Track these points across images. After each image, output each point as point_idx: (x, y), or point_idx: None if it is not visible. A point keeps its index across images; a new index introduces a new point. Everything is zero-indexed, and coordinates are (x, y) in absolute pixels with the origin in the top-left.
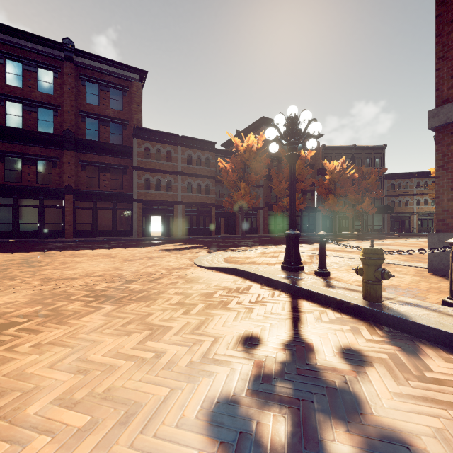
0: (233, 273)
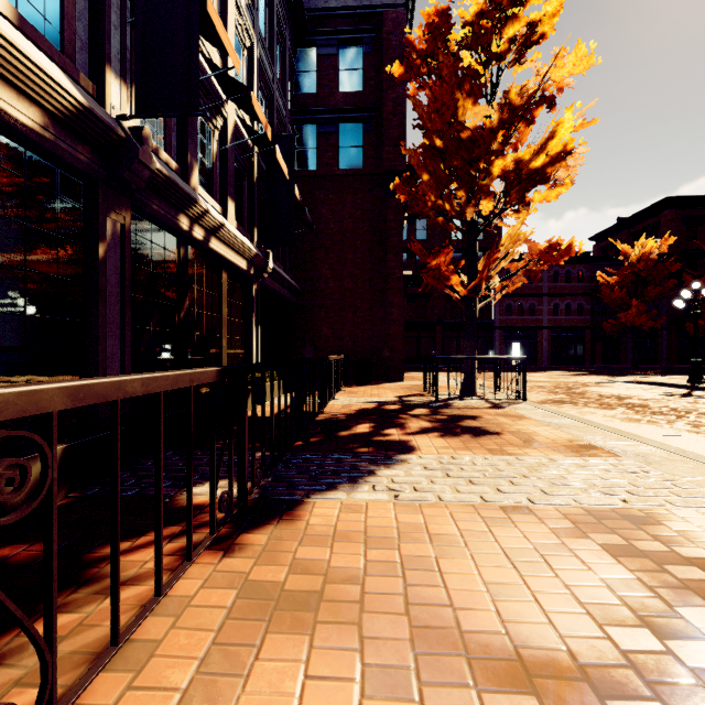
0: (648, 384)
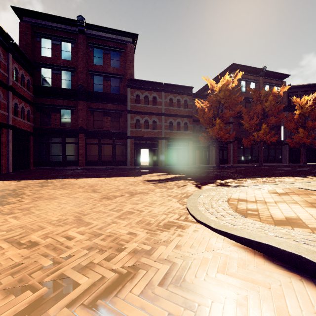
0: (300, 268)
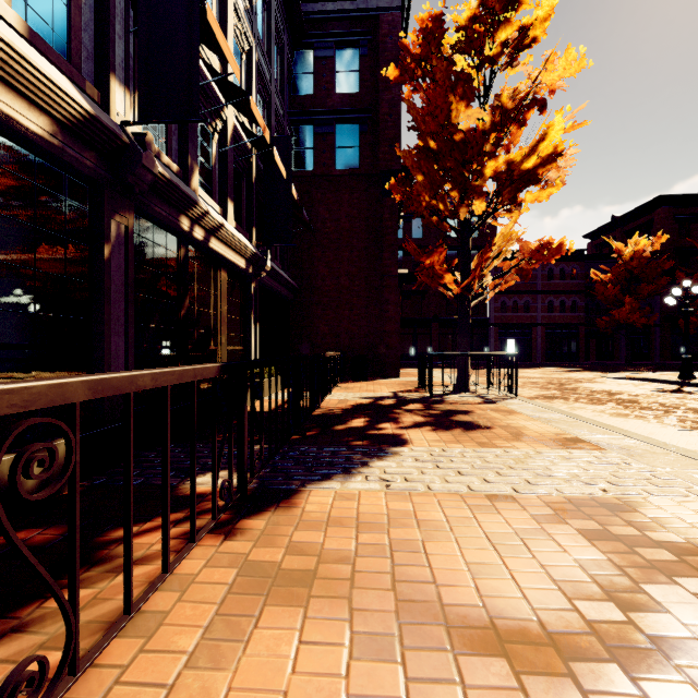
0: (639, 380)
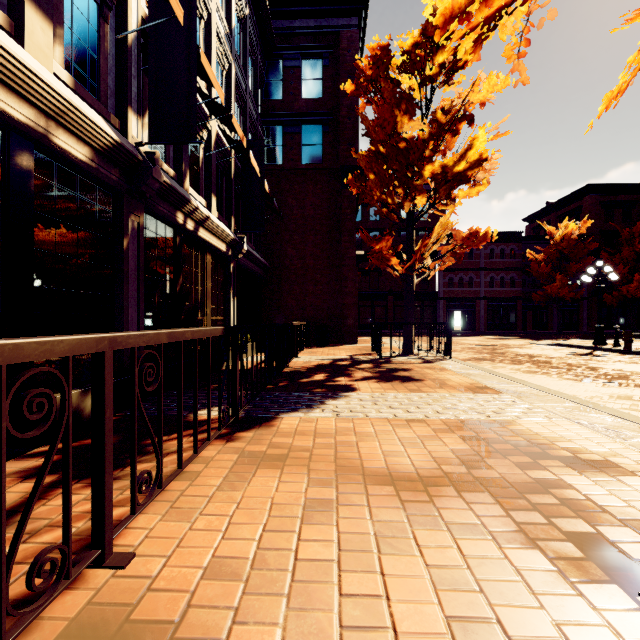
0: (561, 346)
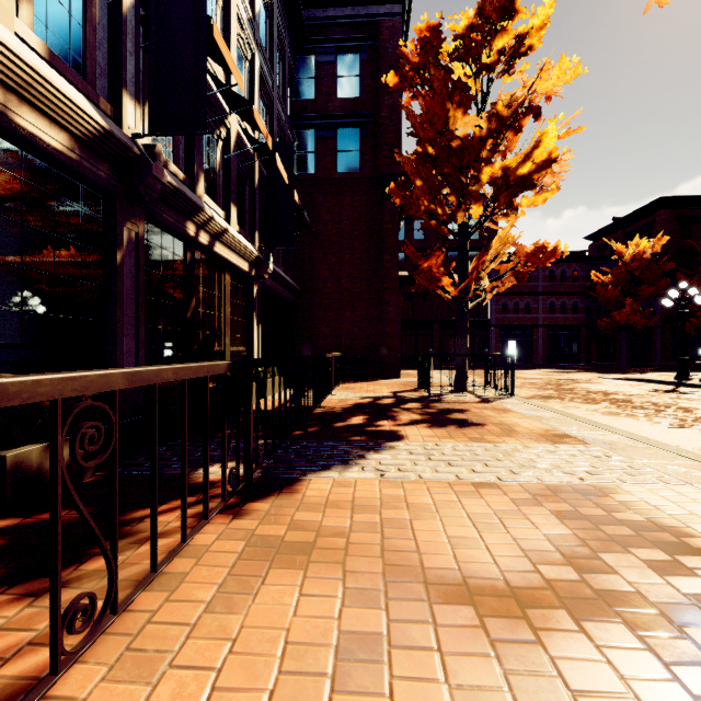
0: (637, 381)
